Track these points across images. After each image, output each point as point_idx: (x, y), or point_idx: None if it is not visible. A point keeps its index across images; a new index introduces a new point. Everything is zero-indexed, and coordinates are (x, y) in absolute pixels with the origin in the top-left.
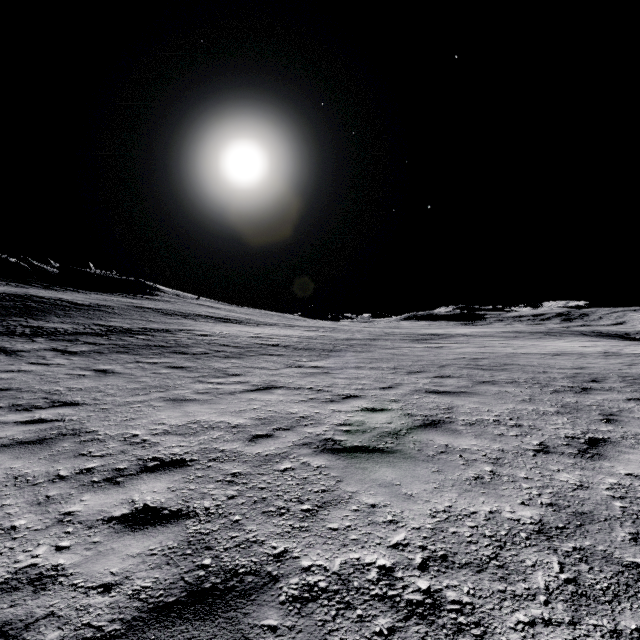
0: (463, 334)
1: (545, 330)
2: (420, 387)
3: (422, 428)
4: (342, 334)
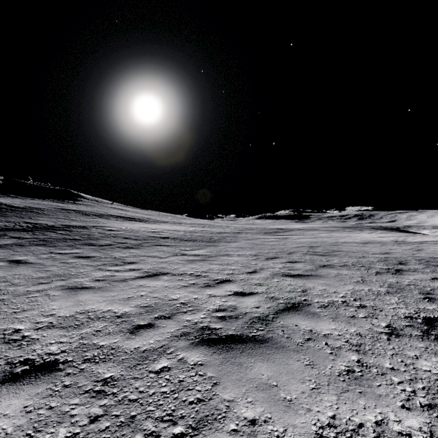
0: (298, 228)
1: (350, 225)
2: (277, 271)
3: (286, 312)
4: (216, 229)
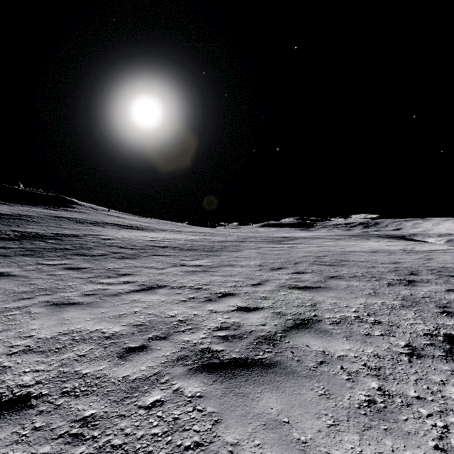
0: (304, 237)
1: (356, 234)
2: (284, 283)
3: (295, 330)
4: (218, 237)
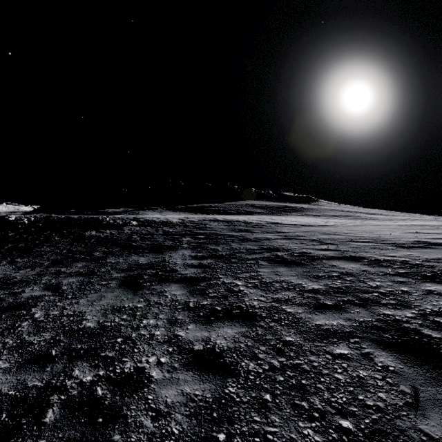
0: None
1: None
2: None
3: None
4: None
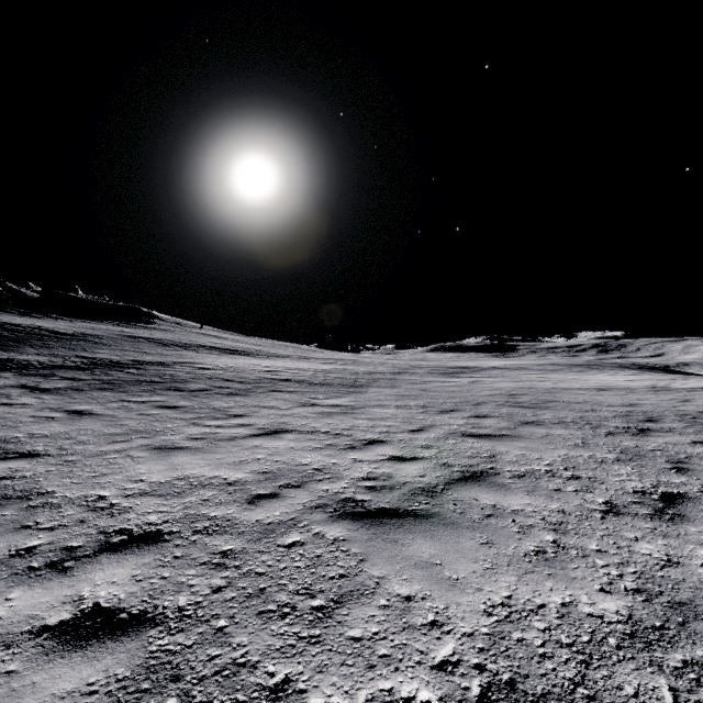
0: (496, 367)
1: (583, 362)
2: (455, 429)
3: (462, 482)
4: (363, 367)
